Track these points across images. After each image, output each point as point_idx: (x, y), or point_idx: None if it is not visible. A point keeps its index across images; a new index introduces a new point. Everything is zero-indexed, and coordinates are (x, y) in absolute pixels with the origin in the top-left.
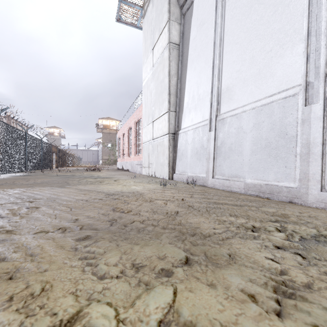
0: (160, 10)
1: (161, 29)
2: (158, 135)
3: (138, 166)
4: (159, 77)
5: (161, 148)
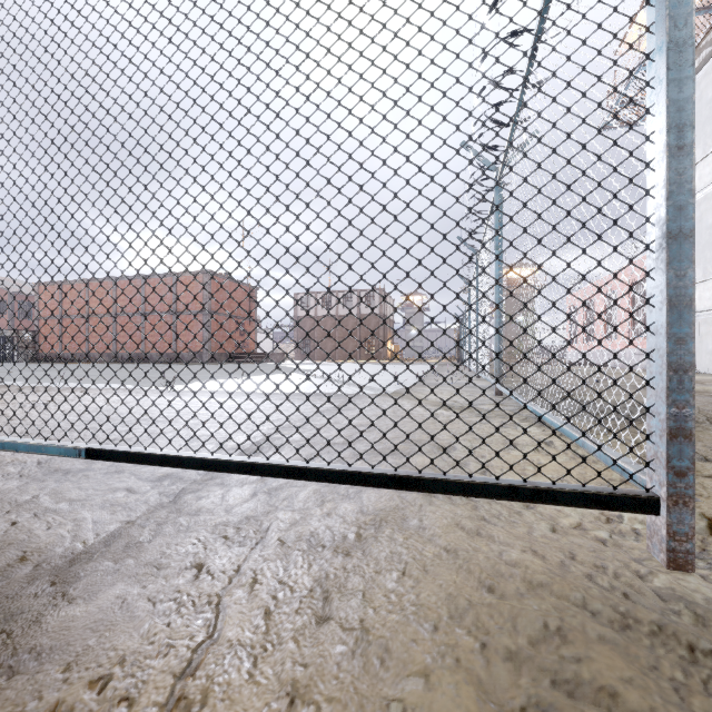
0: (706, 119)
1: (710, 149)
2: (701, 307)
3: (641, 358)
4: (703, 219)
5: (710, 329)
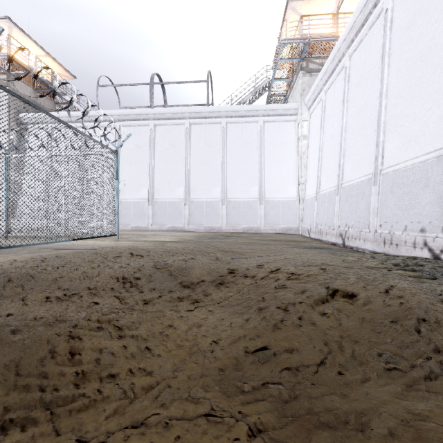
0: None
1: None
2: None
3: None
4: None
5: None
